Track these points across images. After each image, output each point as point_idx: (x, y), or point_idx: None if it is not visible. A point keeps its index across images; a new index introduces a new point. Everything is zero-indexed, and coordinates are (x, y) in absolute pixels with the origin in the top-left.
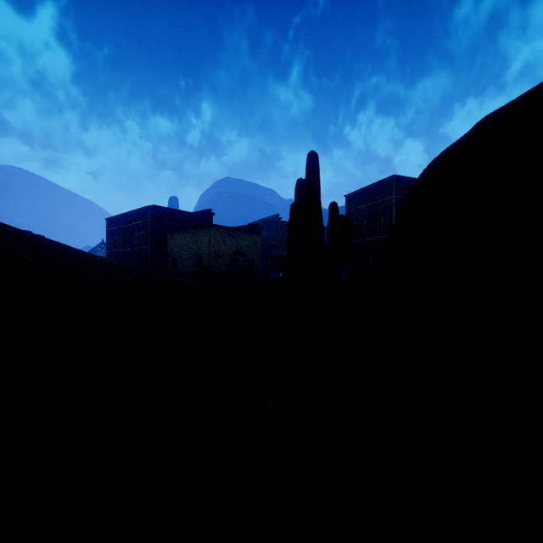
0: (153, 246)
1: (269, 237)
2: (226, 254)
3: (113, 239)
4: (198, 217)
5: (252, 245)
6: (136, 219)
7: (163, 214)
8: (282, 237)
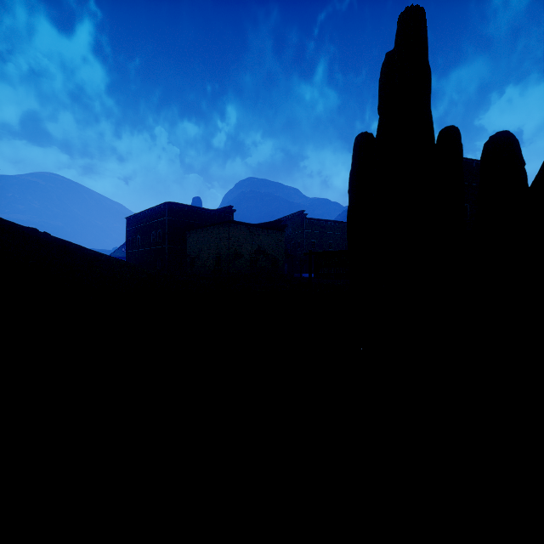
0: (171, 245)
1: (293, 235)
2: (247, 254)
3: (132, 239)
4: (218, 214)
5: (275, 243)
6: (153, 217)
7: (181, 211)
8: (307, 234)
